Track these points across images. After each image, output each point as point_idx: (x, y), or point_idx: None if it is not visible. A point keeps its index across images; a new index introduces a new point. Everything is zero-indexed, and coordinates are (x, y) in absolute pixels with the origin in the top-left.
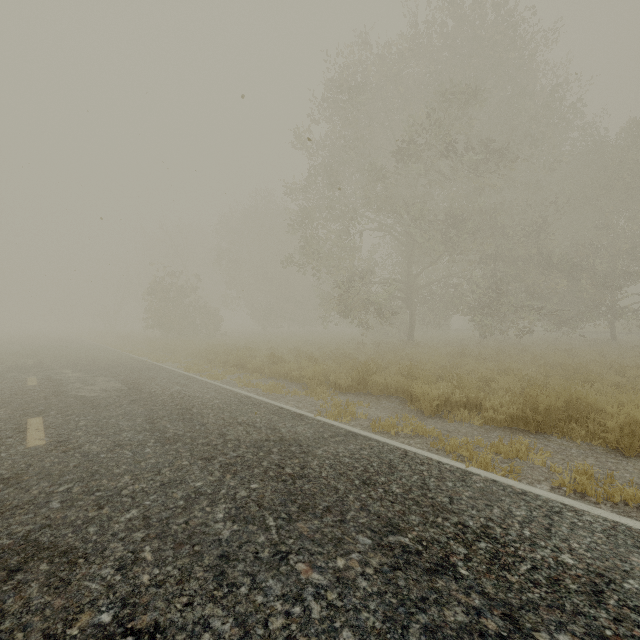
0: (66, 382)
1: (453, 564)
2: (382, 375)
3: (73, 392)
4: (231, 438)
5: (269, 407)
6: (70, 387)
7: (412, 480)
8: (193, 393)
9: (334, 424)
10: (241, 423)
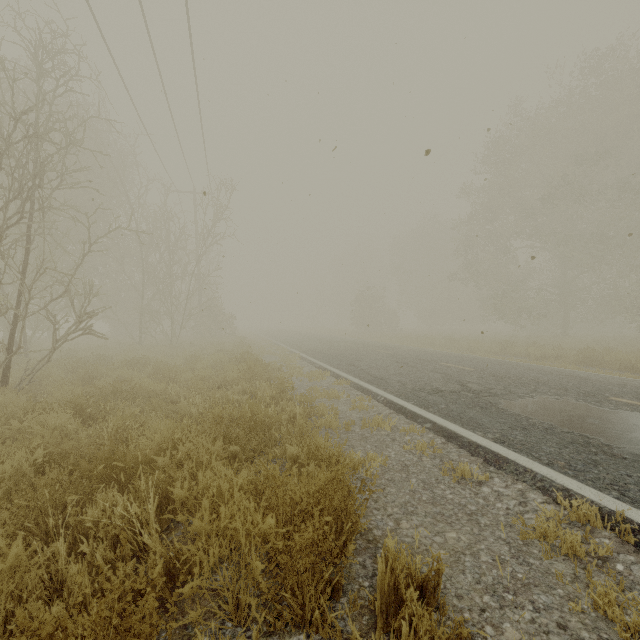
0: (360, 344)
1: (509, 365)
2: (518, 348)
3: (371, 346)
4: (447, 355)
5: (456, 353)
6: (366, 345)
7: (508, 362)
8: (419, 349)
9: (485, 357)
10: (448, 354)
